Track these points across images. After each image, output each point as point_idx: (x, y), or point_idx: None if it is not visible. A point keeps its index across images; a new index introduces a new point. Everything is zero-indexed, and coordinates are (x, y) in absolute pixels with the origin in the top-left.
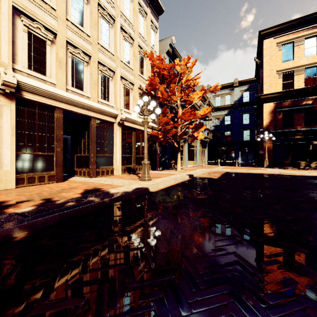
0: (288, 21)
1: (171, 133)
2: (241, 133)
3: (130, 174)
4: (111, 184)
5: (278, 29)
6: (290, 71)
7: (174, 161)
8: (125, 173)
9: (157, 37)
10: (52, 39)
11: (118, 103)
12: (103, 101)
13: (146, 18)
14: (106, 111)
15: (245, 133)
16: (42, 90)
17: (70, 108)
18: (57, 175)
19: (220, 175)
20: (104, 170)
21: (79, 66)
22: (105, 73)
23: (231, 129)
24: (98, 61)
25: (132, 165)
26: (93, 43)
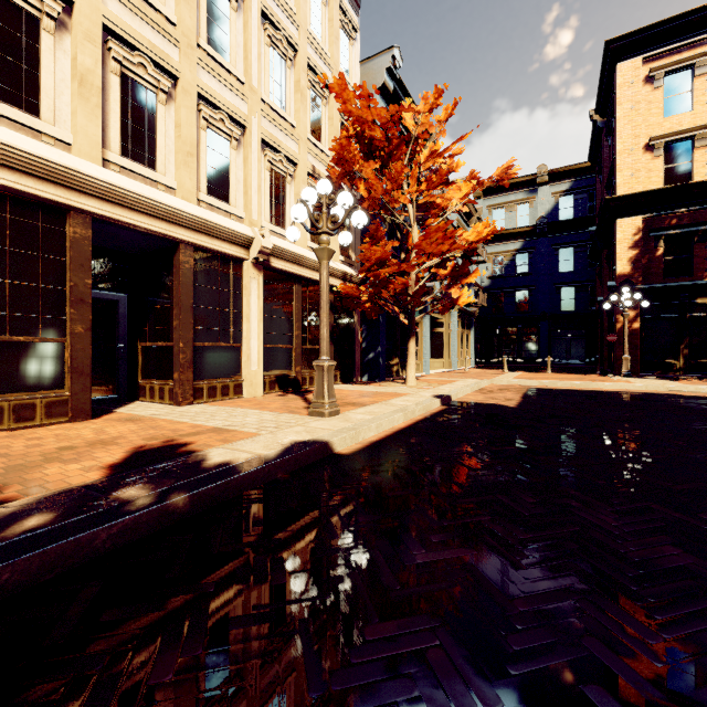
0: (681, 14)
1: (393, 290)
2: (556, 294)
3: (286, 394)
4: (223, 426)
5: (653, 35)
6: (683, 138)
7: (398, 361)
8: (273, 392)
9: (356, 53)
10: (61, 18)
11: (255, 208)
12: (214, 201)
13: (330, 1)
14: (221, 227)
15: (565, 295)
16: (21, 154)
17: (115, 214)
18: (73, 399)
19: (519, 397)
20: (217, 384)
21: (145, 102)
22: (218, 126)
23: (531, 283)
24: (198, 92)
25: (291, 371)
26: (183, 42)
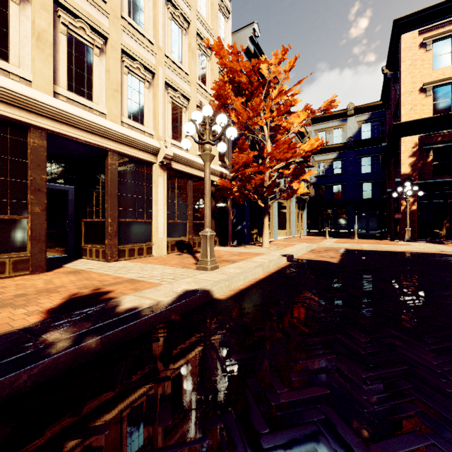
0: (444, 1)
1: (254, 183)
2: (359, 187)
3: (182, 254)
4: (136, 278)
5: (426, 15)
6: (446, 84)
7: (257, 231)
8: (173, 252)
9: (229, 27)
10: None
11: (161, 128)
12: (133, 123)
13: None
14: (137, 140)
15: (365, 188)
16: None
17: (63, 130)
18: (33, 259)
19: (339, 256)
20: (135, 247)
21: (85, 54)
22: (136, 72)
23: (343, 180)
24: (122, 49)
25: (186, 238)
26: (111, 14)
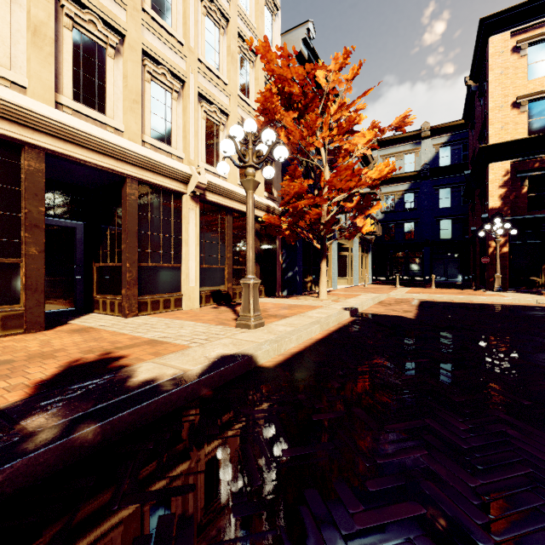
0: None
1: (308, 219)
2: (436, 225)
3: (219, 307)
4: (158, 338)
5: (520, 13)
6: (544, 97)
7: (312, 278)
8: (208, 304)
9: (277, 27)
10: None
11: (193, 150)
12: (157, 143)
13: None
14: (163, 164)
15: (444, 226)
16: None
17: (67, 150)
18: (28, 313)
19: (415, 309)
20: (159, 298)
21: (96, 55)
22: (161, 80)
23: (416, 217)
24: (143, 49)
25: (224, 287)
26: (130, 5)
